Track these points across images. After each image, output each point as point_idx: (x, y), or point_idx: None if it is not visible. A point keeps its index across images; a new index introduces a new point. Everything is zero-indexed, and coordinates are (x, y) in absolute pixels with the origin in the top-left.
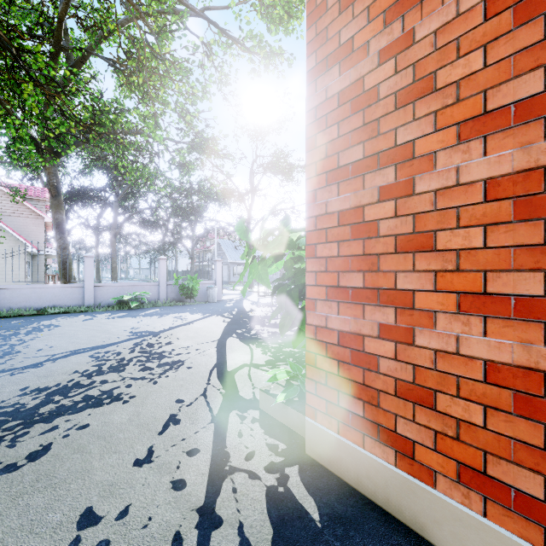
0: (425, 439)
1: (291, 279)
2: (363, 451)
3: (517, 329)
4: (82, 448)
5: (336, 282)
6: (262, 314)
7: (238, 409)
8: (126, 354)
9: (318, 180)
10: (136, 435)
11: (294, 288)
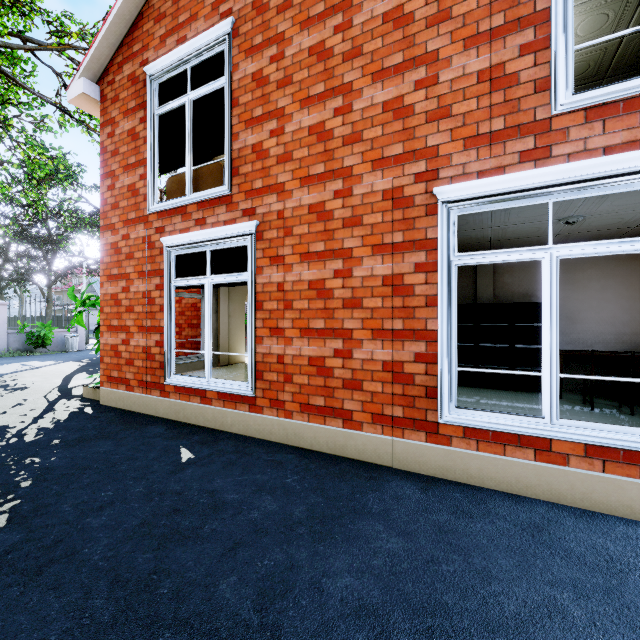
0: (132, 377)
1: None
2: (118, 391)
3: (147, 336)
4: None
5: (110, 324)
6: None
7: (68, 398)
8: None
9: (105, 278)
10: None
11: None
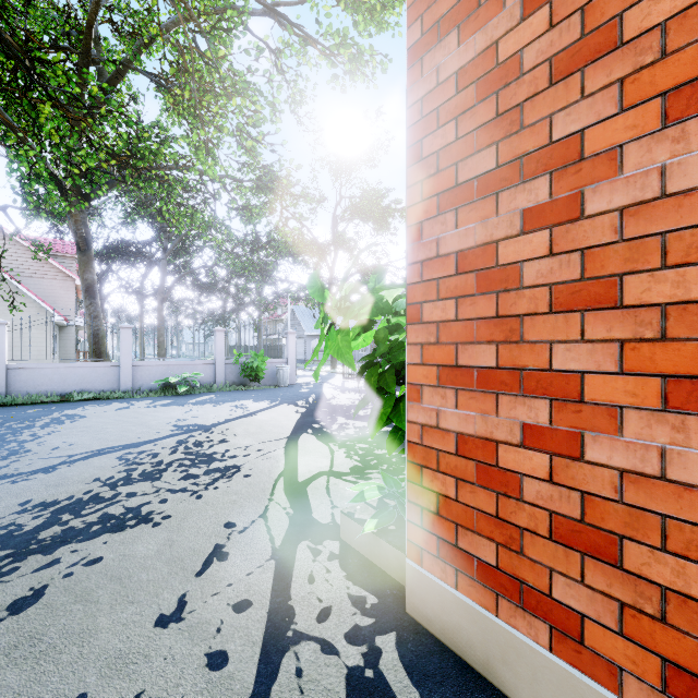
0: (602, 614)
1: (385, 355)
2: (495, 620)
3: None
4: (87, 594)
5: (453, 360)
6: (347, 402)
7: (310, 538)
8: (165, 456)
9: (425, 207)
10: (164, 576)
11: (390, 369)
